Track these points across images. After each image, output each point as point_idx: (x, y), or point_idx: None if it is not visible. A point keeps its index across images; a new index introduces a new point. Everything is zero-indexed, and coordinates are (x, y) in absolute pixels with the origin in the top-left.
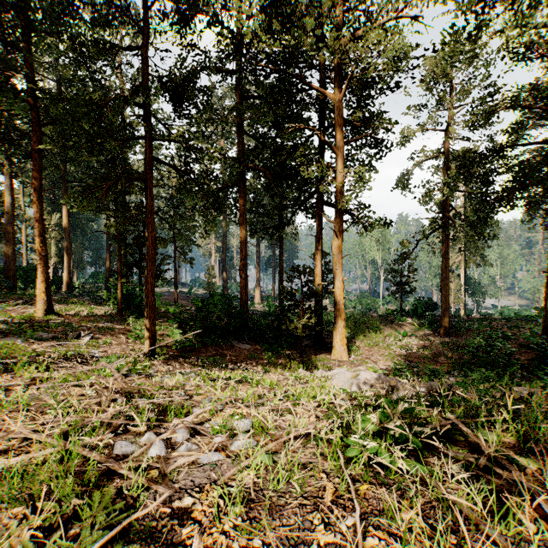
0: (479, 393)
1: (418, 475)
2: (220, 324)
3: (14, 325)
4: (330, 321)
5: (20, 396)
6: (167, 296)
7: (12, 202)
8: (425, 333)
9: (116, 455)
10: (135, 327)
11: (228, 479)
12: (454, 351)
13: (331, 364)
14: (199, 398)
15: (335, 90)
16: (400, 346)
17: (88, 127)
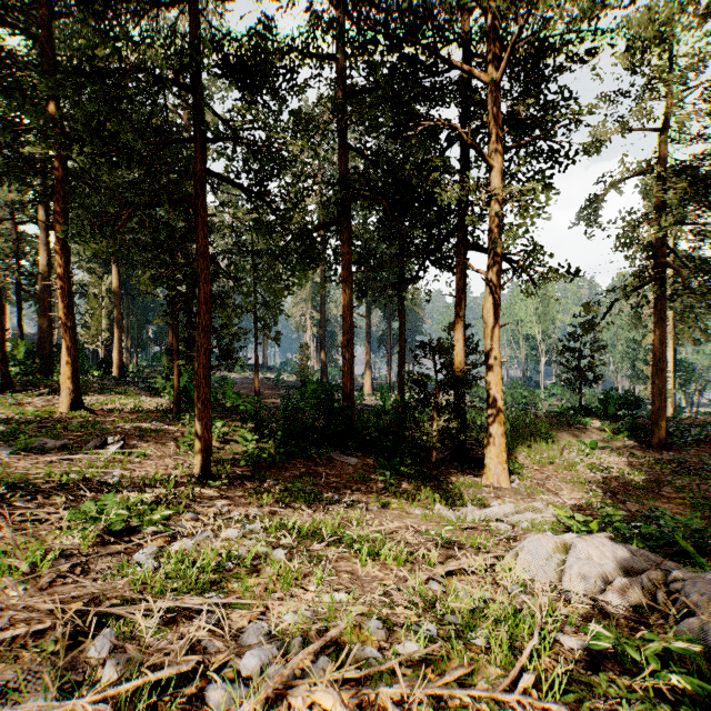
0: None
1: None
2: (314, 425)
3: (16, 426)
4: (475, 423)
5: None
6: (247, 384)
7: (47, 260)
8: (624, 444)
9: None
10: (190, 430)
11: None
12: (683, 476)
13: (484, 493)
14: (244, 620)
15: (489, 65)
16: (589, 465)
17: (92, 107)
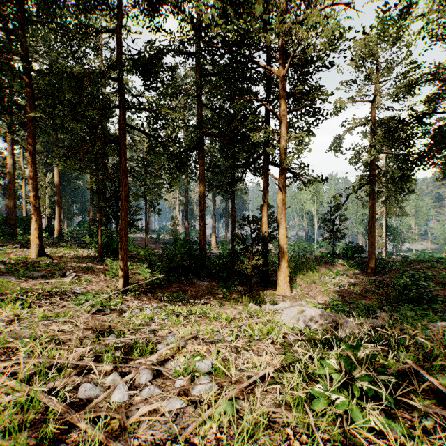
0: (425, 333)
1: (394, 436)
2: (183, 264)
3: (11, 265)
4: (274, 262)
5: (2, 332)
6: (139, 241)
7: (13, 164)
8: (354, 272)
9: (79, 400)
10: (112, 267)
11: (190, 433)
12: (380, 288)
13: (276, 298)
14: (164, 333)
15: (279, 67)
16: (334, 283)
17: (70, 96)
